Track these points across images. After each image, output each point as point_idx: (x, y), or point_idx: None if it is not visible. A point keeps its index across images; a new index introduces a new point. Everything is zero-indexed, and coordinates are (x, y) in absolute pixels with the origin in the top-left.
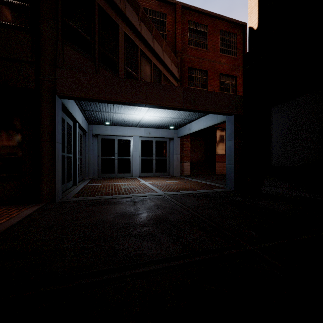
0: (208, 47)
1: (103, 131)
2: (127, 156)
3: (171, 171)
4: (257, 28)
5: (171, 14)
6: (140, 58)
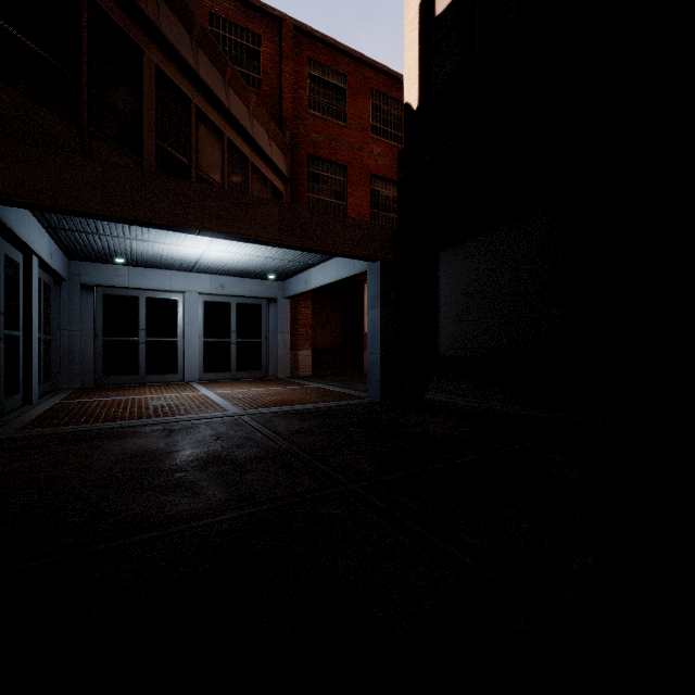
0: (348, 118)
1: (109, 279)
2: (171, 335)
3: (272, 369)
4: (417, 108)
5: (273, 38)
6: (195, 126)
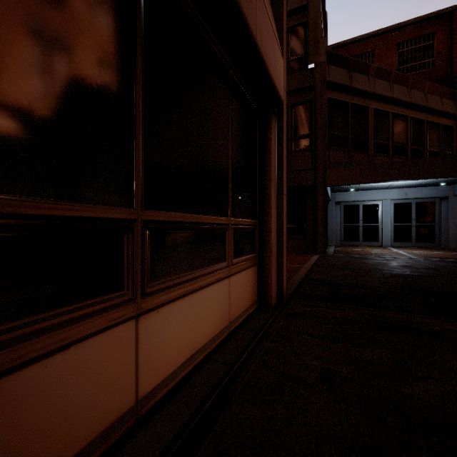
0: None
1: (346, 198)
2: (375, 222)
3: (443, 242)
4: None
5: (444, 27)
6: (391, 123)
